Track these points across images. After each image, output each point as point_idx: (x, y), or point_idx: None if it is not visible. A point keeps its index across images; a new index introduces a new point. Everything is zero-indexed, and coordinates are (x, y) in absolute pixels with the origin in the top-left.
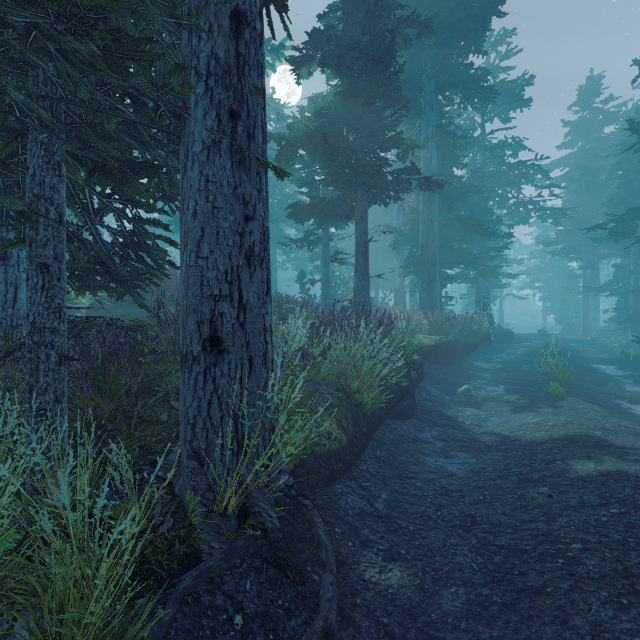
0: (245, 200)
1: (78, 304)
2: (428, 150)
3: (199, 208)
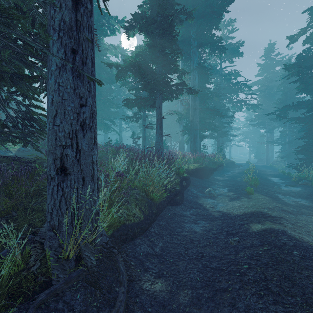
0: (80, 96)
1: (12, 148)
2: (194, 75)
3: (54, 99)
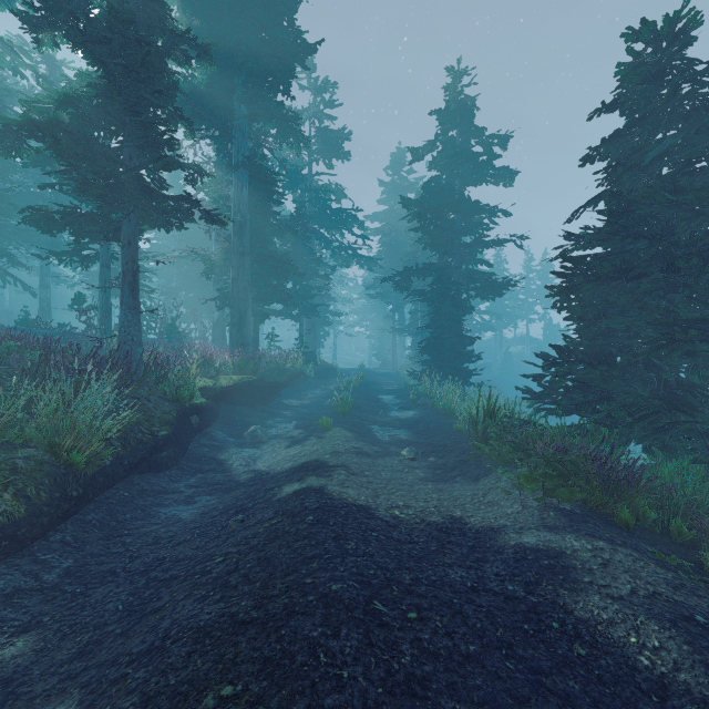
0: None
1: None
2: (239, 178)
3: None
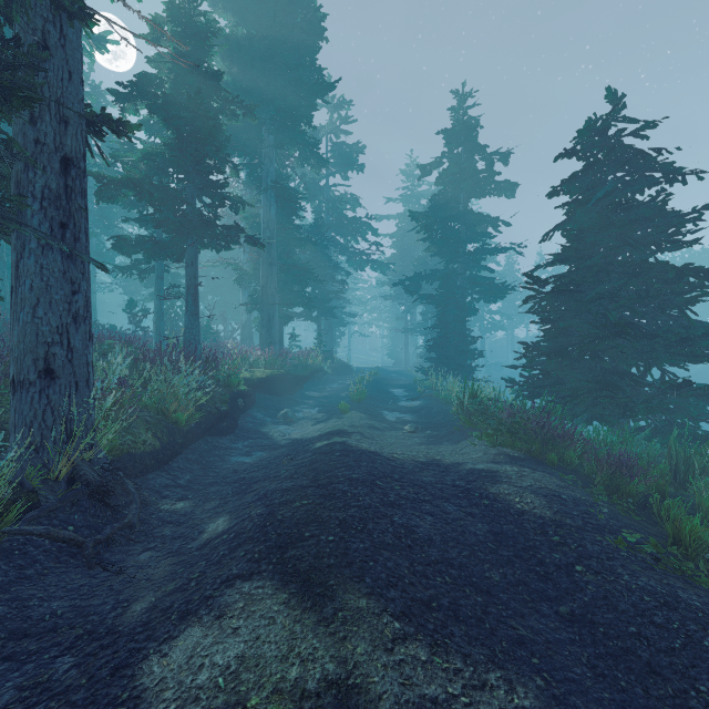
0: (73, 281)
1: None
2: (268, 198)
3: (35, 285)
